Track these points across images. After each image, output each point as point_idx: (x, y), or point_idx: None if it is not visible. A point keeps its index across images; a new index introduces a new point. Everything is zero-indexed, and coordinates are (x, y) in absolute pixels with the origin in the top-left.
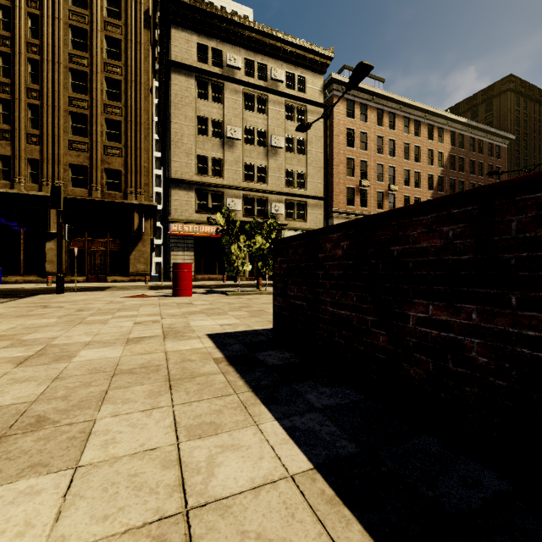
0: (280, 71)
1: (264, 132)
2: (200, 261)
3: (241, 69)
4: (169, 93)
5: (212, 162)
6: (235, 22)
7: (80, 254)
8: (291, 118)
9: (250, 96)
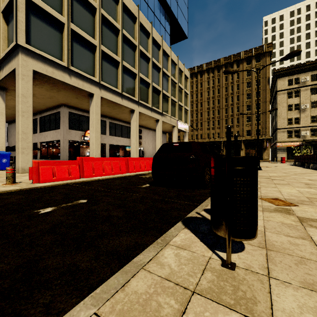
0: None
1: None
2: (289, 155)
3: (309, 80)
4: (276, 99)
5: (294, 119)
6: (305, 65)
7: (248, 154)
8: None
9: (314, 88)
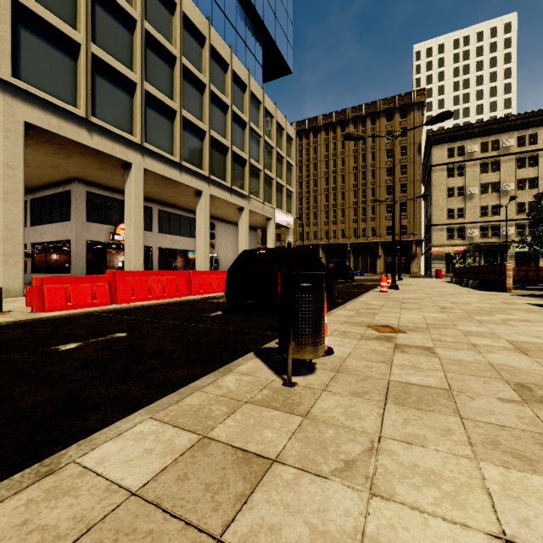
0: (510, 140)
1: (497, 182)
2: (449, 266)
3: (478, 151)
4: (431, 178)
5: (457, 210)
6: (473, 127)
7: (389, 264)
8: (522, 166)
9: (485, 163)
